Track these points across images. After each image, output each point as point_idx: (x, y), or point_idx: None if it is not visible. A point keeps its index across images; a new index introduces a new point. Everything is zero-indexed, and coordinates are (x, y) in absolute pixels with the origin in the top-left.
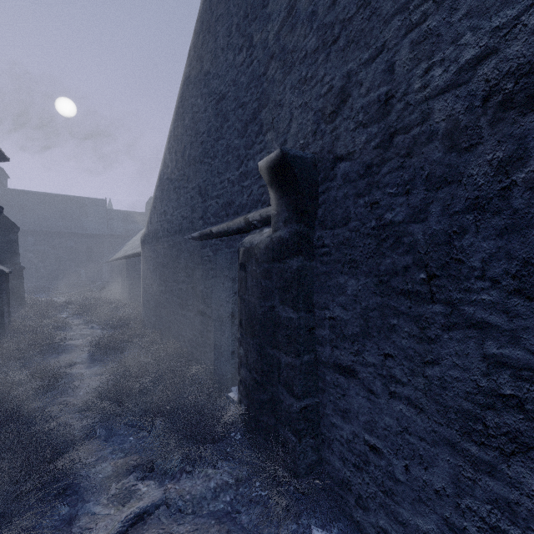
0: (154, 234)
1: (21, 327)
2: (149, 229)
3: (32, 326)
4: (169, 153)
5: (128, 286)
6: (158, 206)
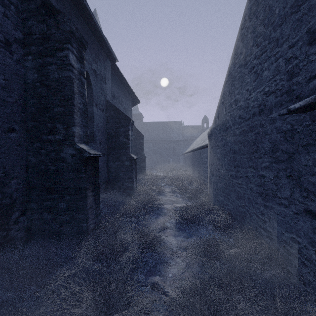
0: (222, 126)
1: (141, 190)
2: (216, 123)
3: (146, 191)
4: (242, 39)
5: (195, 169)
6: (227, 99)
